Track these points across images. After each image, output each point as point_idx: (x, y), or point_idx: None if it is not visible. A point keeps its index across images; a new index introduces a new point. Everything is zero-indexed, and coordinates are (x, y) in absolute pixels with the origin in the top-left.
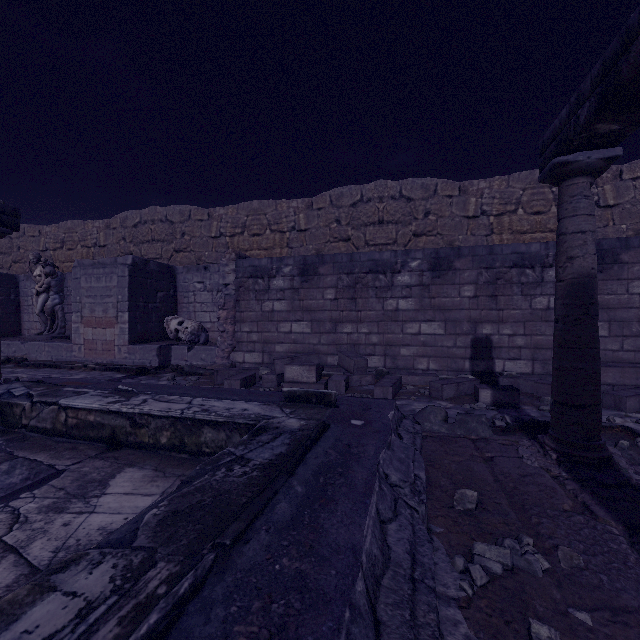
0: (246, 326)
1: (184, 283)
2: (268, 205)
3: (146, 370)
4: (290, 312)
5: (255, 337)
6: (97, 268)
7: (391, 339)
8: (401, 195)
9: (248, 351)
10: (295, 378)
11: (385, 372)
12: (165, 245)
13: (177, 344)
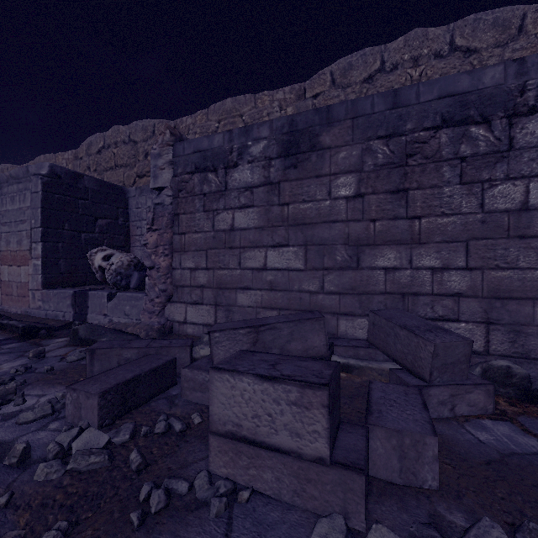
0: (189, 258)
1: (137, 209)
2: (245, 102)
3: (32, 331)
4: (263, 229)
5: (203, 278)
6: (11, 184)
7: (506, 282)
8: (452, 48)
9: (192, 302)
10: (245, 425)
11: (519, 376)
12: (127, 170)
13: (102, 289)
